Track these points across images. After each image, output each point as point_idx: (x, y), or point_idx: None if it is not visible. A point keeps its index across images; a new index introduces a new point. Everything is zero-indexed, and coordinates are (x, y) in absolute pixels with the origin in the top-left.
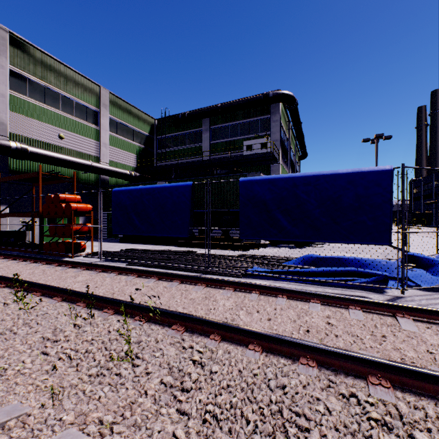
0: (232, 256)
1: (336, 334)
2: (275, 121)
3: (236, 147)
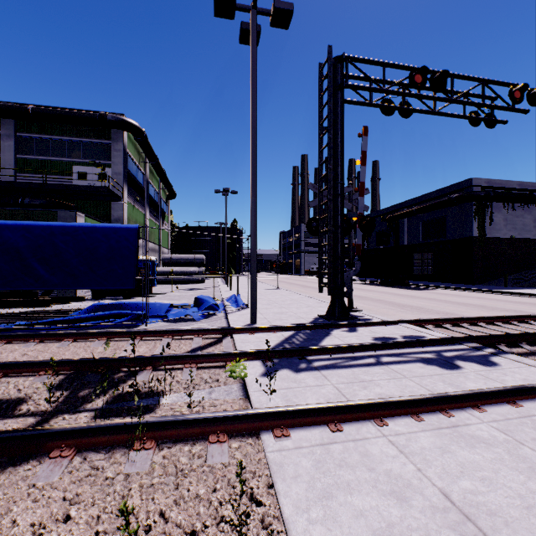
0: (7, 314)
1: (17, 359)
2: (118, 150)
3: (55, 171)
